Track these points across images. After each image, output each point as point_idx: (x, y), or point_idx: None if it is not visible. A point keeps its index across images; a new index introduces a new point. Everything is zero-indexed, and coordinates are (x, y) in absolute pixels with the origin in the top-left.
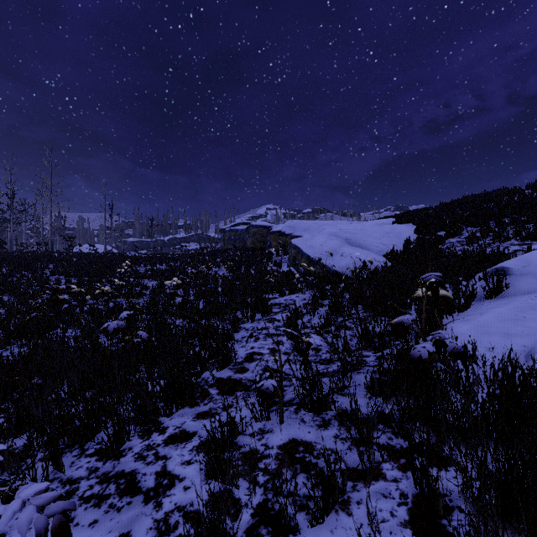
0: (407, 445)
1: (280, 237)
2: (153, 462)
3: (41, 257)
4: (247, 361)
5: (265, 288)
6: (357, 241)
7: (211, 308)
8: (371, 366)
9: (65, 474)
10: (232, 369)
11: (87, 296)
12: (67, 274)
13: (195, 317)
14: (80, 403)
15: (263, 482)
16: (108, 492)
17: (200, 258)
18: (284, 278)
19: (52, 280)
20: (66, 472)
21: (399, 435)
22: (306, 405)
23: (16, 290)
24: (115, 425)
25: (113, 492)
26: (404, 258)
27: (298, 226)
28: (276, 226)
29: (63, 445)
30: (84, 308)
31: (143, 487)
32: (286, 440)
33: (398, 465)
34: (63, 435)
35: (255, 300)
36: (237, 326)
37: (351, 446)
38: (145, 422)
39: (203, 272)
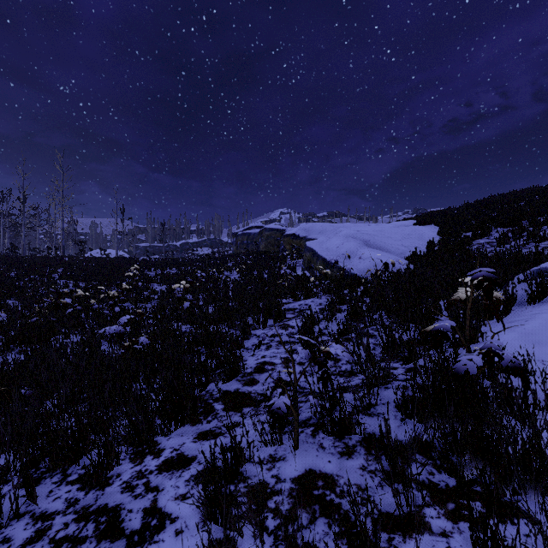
0: (454, 483)
1: (294, 240)
2: (141, 495)
3: (51, 261)
4: (257, 371)
5: (278, 292)
6: (376, 243)
7: (220, 313)
8: (400, 380)
9: (39, 506)
10: (240, 381)
11: (92, 300)
12: (75, 278)
13: (203, 323)
14: (72, 417)
15: (274, 527)
16: (85, 533)
17: (212, 262)
18: (298, 282)
19: (59, 284)
20: (41, 504)
21: (442, 468)
22: (325, 427)
23: (22, 294)
24: (100, 448)
25: (91, 533)
26: (429, 260)
27: (313, 228)
28: (290, 229)
29: (44, 469)
30: (89, 313)
31: (126, 529)
32: (302, 470)
33: (445, 511)
34: (44, 457)
35: (267, 305)
36: (248, 333)
37: (382, 482)
38: (139, 442)
39: (214, 276)
